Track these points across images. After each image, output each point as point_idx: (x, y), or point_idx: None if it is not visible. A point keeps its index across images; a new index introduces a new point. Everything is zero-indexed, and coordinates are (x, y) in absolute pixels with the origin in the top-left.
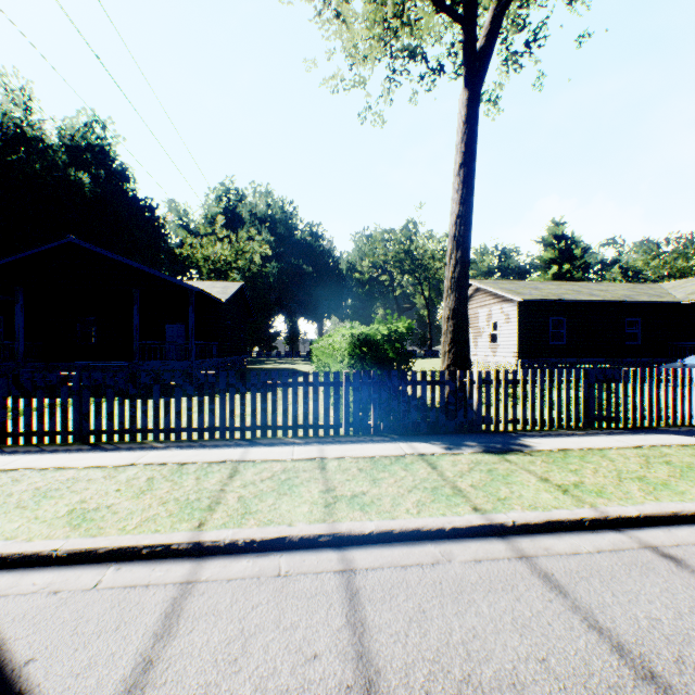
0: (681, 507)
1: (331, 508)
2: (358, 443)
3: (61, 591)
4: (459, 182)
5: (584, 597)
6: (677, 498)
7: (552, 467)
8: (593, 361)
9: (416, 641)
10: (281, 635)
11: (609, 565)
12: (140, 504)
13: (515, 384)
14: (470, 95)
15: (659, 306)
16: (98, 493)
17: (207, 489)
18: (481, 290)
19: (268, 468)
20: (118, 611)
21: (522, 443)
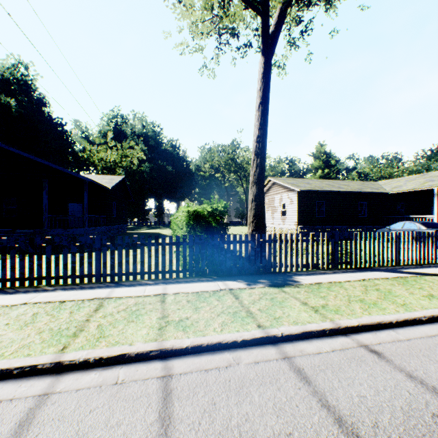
0: (383, 318)
1: (163, 330)
2: (191, 283)
3: None
4: (259, 115)
5: (321, 384)
6: (381, 313)
7: (310, 295)
8: (340, 227)
9: (205, 427)
10: (107, 433)
11: (339, 360)
12: (21, 334)
13: (291, 242)
14: (266, 60)
15: (377, 195)
16: None
17: (76, 320)
18: (276, 184)
19: (125, 302)
20: None
21: (294, 279)
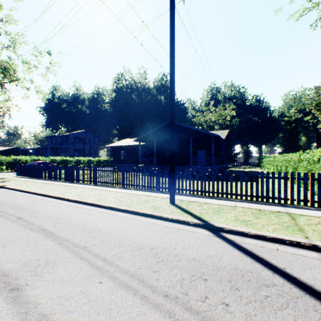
0: None
1: None
2: None
3: (264, 247)
4: None
5: None
6: None
7: None
8: None
9: None
10: None
11: None
12: (262, 222)
13: None
14: None
15: None
16: (237, 215)
17: (287, 222)
18: None
19: (310, 219)
20: (301, 262)
21: None
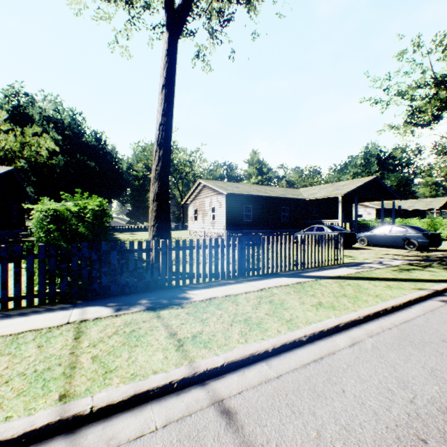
0: (258, 347)
1: None
2: (28, 315)
3: None
4: (162, 99)
5: None
6: (260, 337)
7: (190, 318)
8: (266, 231)
9: None
10: None
11: None
12: None
13: (192, 250)
14: (171, 35)
15: (297, 201)
16: None
17: None
18: (207, 186)
19: None
20: None
21: (186, 296)
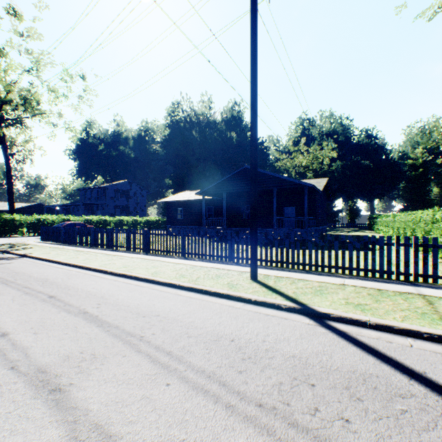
0: None
1: None
2: None
3: (391, 342)
4: None
5: None
6: None
7: None
8: None
9: None
10: None
11: None
12: (384, 307)
13: None
14: None
15: None
16: (347, 296)
17: (422, 308)
18: None
19: None
20: None
21: None
